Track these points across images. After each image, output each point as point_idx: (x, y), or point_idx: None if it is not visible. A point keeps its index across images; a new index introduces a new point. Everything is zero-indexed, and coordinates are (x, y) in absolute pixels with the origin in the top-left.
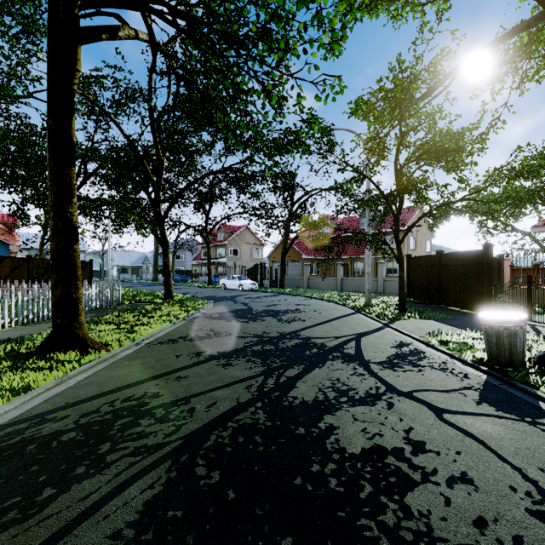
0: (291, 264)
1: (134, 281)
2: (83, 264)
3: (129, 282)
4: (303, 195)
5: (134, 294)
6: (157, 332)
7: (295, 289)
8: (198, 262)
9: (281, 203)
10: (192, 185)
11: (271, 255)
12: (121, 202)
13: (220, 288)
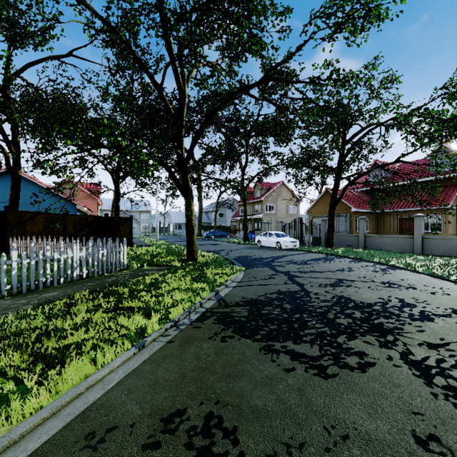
0: (336, 219)
1: (184, 236)
2: (122, 220)
3: (180, 236)
4: (358, 131)
5: (158, 252)
6: (42, 418)
7: (350, 250)
8: (236, 219)
9: (332, 140)
10: (216, 112)
11: (310, 210)
12: (108, 125)
13: (255, 244)
